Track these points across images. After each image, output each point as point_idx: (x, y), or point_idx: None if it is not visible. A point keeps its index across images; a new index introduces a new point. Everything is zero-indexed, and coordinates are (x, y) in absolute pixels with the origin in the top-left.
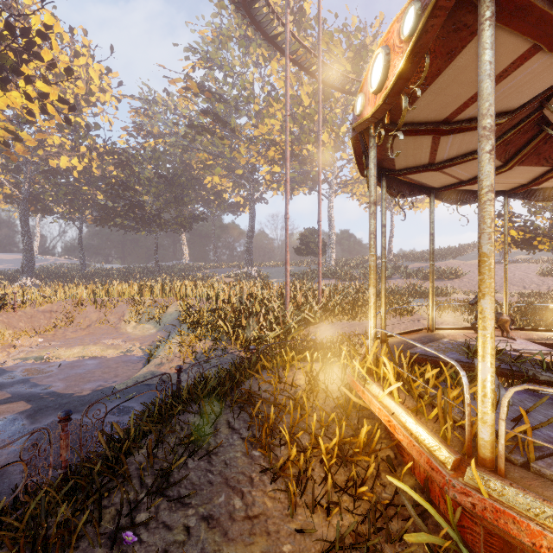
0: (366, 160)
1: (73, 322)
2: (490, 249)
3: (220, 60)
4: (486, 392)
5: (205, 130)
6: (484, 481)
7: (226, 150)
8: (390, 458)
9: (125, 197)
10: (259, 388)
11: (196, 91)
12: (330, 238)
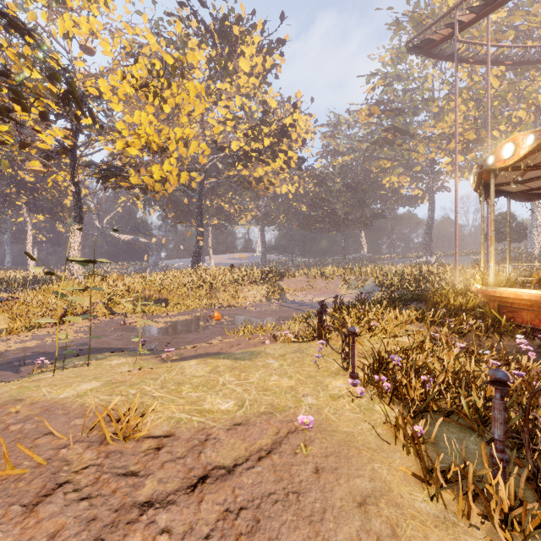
0: (488, 193)
1: (312, 287)
2: (492, 234)
3: (398, 75)
4: (491, 270)
5: (385, 143)
6: (484, 287)
7: (404, 153)
8: (480, 307)
9: (323, 207)
10: (430, 298)
11: (378, 113)
12: (532, 220)
